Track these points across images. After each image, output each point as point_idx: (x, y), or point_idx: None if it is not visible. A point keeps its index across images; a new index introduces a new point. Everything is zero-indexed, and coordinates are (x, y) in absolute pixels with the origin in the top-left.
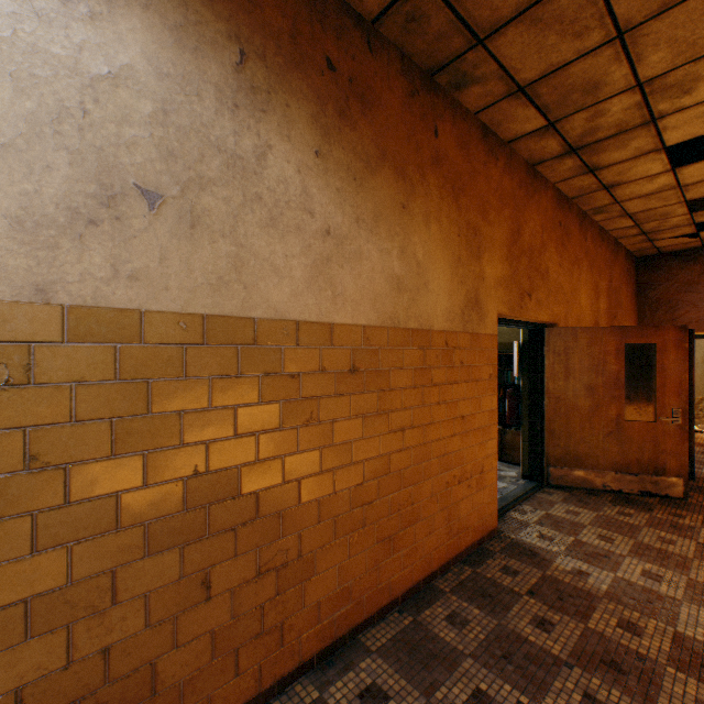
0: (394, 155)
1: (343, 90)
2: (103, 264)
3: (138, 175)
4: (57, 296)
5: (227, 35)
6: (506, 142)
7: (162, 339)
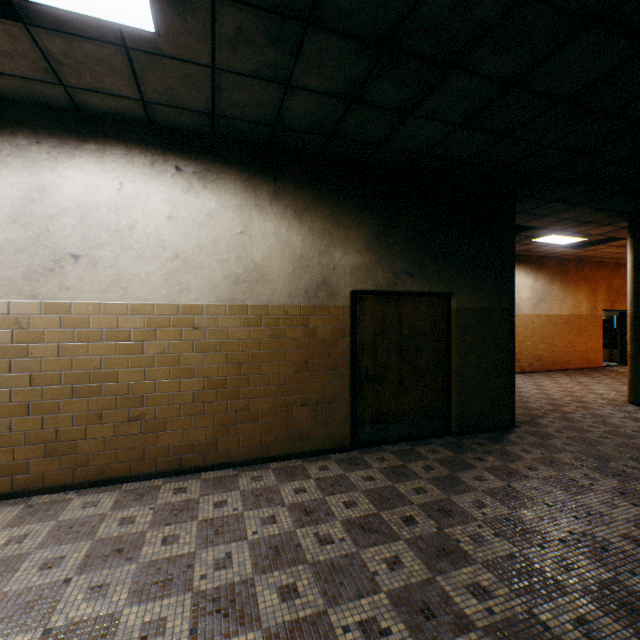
0: (572, 280)
1: (563, 274)
2: (538, 309)
3: (540, 298)
4: (535, 313)
5: (548, 276)
6: (605, 261)
7: (542, 318)
